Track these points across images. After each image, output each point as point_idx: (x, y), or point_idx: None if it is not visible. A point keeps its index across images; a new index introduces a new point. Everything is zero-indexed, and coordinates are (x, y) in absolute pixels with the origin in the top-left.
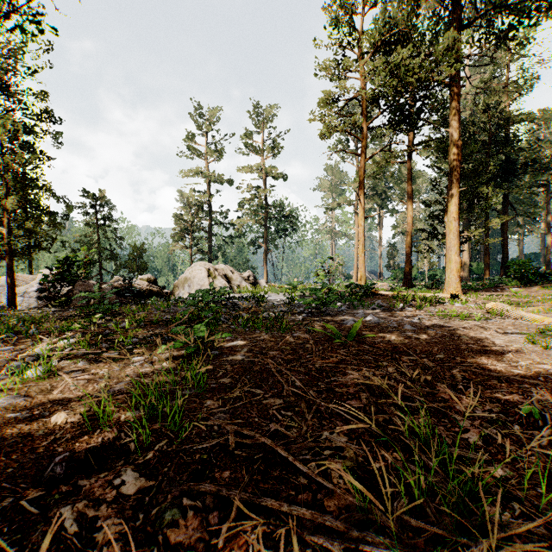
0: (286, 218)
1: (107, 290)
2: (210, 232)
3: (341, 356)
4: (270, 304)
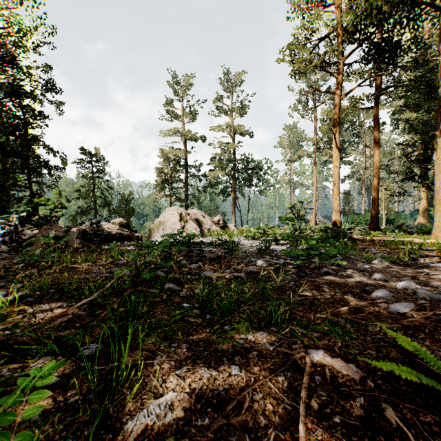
0: (252, 170)
1: (73, 234)
2: (186, 183)
3: None
4: (241, 251)
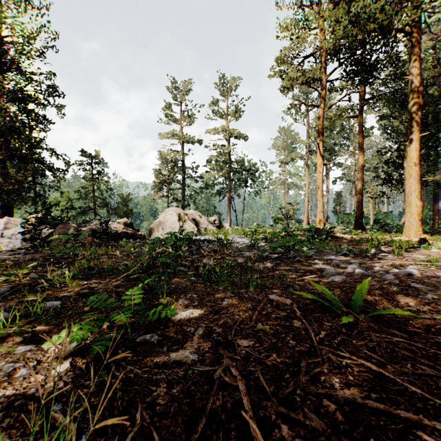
0: (247, 171)
1: (85, 232)
2: (183, 184)
3: (380, 370)
4: (234, 246)
